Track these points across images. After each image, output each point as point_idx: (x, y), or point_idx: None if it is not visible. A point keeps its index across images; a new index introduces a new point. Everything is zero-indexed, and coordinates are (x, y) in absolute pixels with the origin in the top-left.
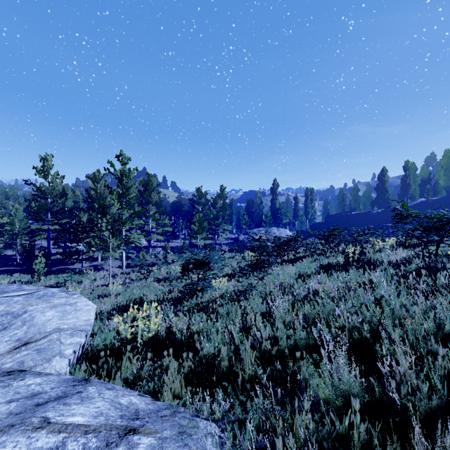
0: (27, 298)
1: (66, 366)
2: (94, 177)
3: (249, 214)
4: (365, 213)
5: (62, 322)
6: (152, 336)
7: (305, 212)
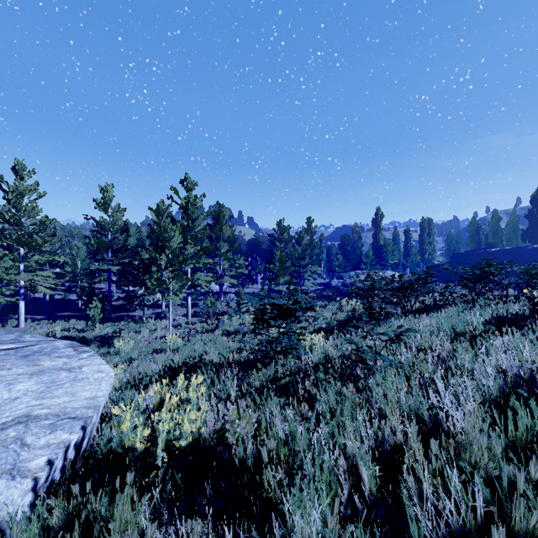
0: (4, 356)
1: (22, 496)
2: (157, 209)
3: (343, 253)
4: (512, 249)
5: (41, 402)
6: (186, 446)
7: (420, 250)
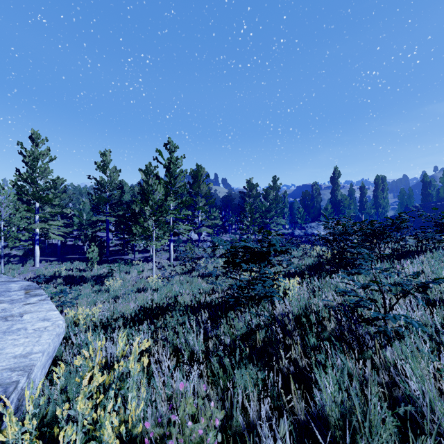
0: None
1: None
2: (146, 169)
3: (304, 207)
4: None
5: None
6: None
7: (375, 204)
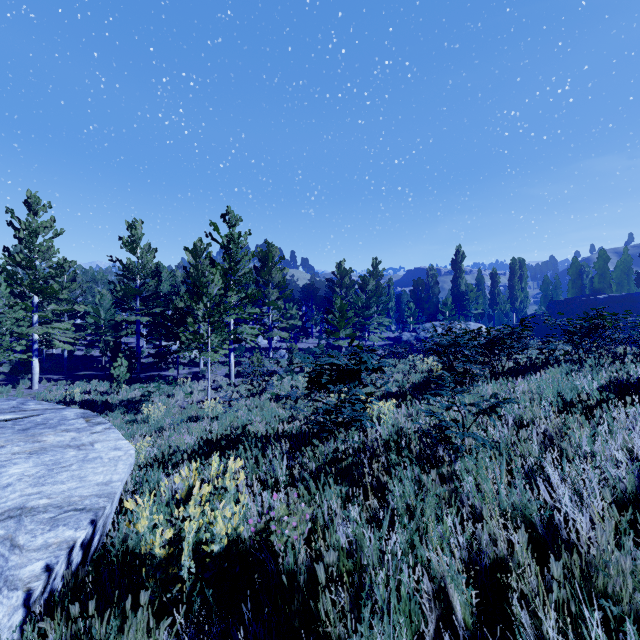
0: None
1: (9, 615)
2: (194, 249)
3: (416, 301)
4: (624, 296)
5: (40, 490)
6: (219, 551)
7: (510, 297)
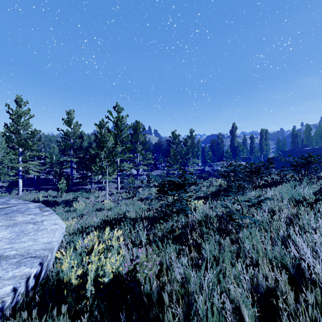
0: None
1: None
2: (100, 124)
3: (212, 151)
4: (319, 148)
5: (11, 246)
6: (108, 281)
7: (260, 149)
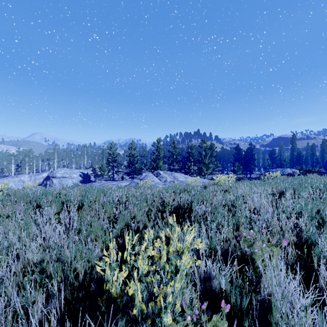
0: None
1: None
2: (191, 147)
3: (271, 158)
4: None
5: None
6: None
7: (322, 157)
